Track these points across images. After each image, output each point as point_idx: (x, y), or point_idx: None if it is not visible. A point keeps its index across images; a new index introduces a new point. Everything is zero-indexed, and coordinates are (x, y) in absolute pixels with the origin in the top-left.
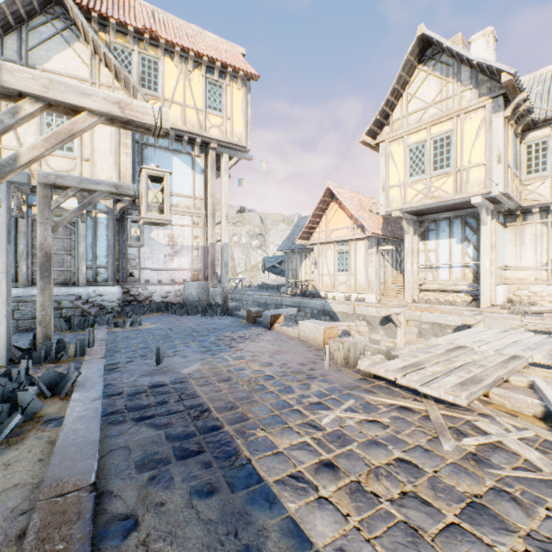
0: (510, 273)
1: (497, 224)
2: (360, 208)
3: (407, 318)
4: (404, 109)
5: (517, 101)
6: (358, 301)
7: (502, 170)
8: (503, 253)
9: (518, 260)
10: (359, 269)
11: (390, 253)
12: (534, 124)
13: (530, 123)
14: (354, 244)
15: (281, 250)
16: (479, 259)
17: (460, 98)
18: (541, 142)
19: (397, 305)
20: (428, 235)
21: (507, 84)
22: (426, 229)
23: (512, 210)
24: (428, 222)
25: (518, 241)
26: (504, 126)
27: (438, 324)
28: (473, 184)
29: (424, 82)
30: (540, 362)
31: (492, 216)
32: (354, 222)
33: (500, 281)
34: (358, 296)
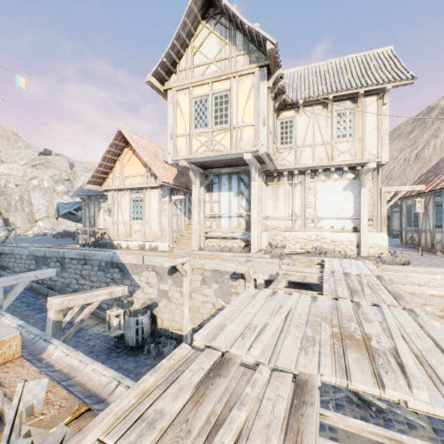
0: (270, 222)
1: (262, 182)
2: (154, 157)
3: (192, 267)
4: (190, 60)
5: (276, 75)
6: (152, 249)
7: (266, 132)
8: (266, 206)
9: (275, 211)
10: (153, 217)
11: (183, 202)
12: (285, 105)
13: (283, 104)
14: (149, 192)
15: (76, 196)
16: (250, 210)
17: (236, 61)
18: (289, 121)
19: (184, 254)
20: (212, 187)
21: (270, 53)
22: (211, 182)
23: (272, 172)
24: (212, 175)
25: (275, 197)
26: (267, 95)
27: (219, 271)
28: (245, 141)
29: (207, 38)
30: (332, 382)
31: (259, 174)
32: (148, 171)
33: (264, 229)
34: (152, 244)
